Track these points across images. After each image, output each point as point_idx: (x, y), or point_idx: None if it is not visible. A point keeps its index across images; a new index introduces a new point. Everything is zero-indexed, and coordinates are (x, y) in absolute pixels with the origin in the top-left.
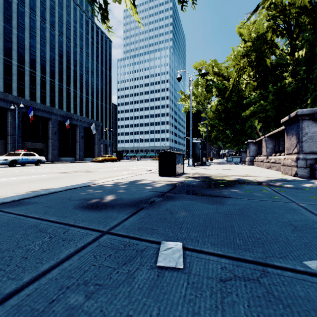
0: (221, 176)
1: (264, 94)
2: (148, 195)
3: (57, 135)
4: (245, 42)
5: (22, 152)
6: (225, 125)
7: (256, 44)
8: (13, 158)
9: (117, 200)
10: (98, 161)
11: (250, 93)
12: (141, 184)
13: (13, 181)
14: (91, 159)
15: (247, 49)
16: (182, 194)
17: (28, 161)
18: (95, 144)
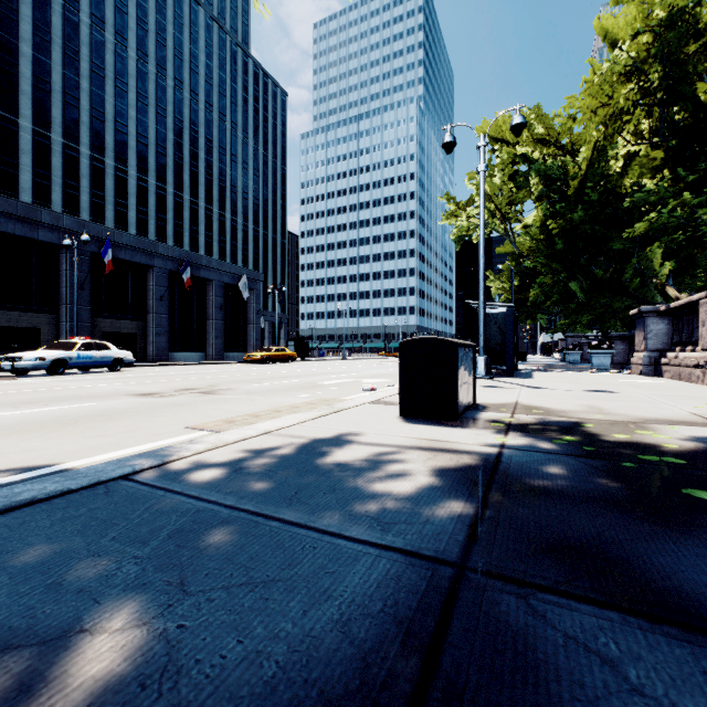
0: (614, 421)
1: (688, 178)
2: (359, 617)
3: (166, 304)
4: (634, 36)
5: (80, 342)
6: (566, 270)
7: (667, 40)
8: (57, 355)
9: (122, 703)
10: (253, 361)
11: (641, 180)
12: (335, 470)
13: None
14: (241, 357)
15: (638, 57)
16: (569, 614)
17: (93, 362)
18: (250, 322)
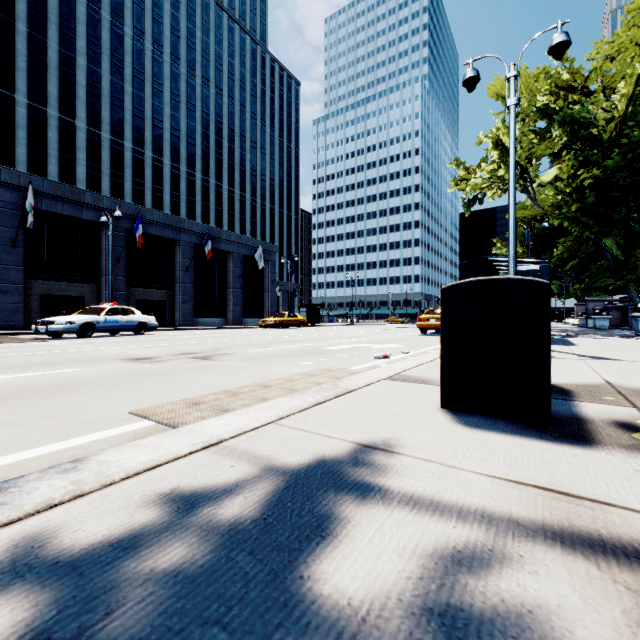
0: None
1: None
2: None
3: (191, 274)
4: None
5: (107, 307)
6: (599, 225)
7: None
8: (86, 319)
9: None
10: (267, 326)
11: None
12: None
13: None
14: (257, 322)
15: None
16: None
17: (119, 326)
18: (265, 290)
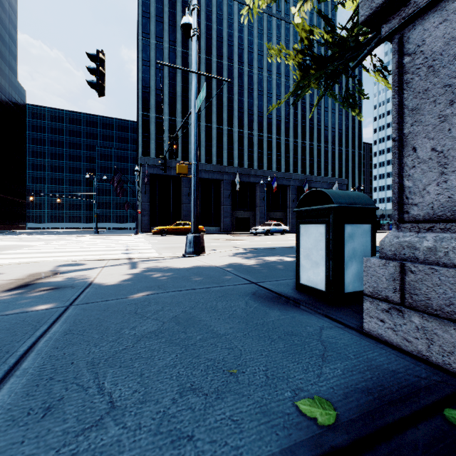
0: None
1: None
2: None
3: (295, 203)
4: None
5: (272, 223)
6: None
7: None
8: (267, 228)
9: None
10: None
11: None
12: None
13: (288, 243)
14: None
15: None
16: None
17: (276, 231)
18: None
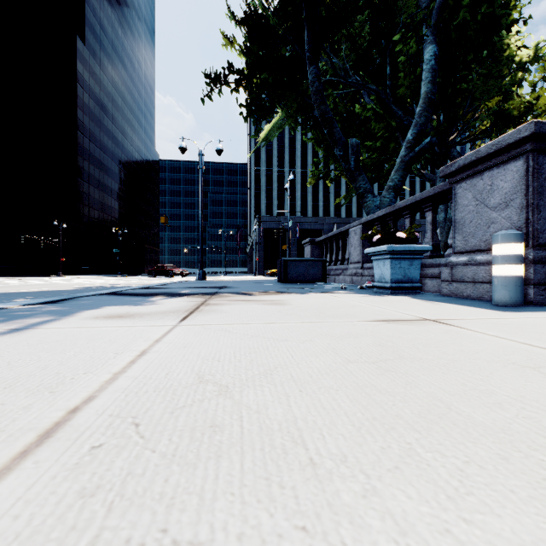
0: None
1: None
2: None
3: None
4: None
5: None
6: None
7: None
8: None
9: None
10: None
11: None
12: None
13: None
14: None
15: None
16: None
17: None
18: None
